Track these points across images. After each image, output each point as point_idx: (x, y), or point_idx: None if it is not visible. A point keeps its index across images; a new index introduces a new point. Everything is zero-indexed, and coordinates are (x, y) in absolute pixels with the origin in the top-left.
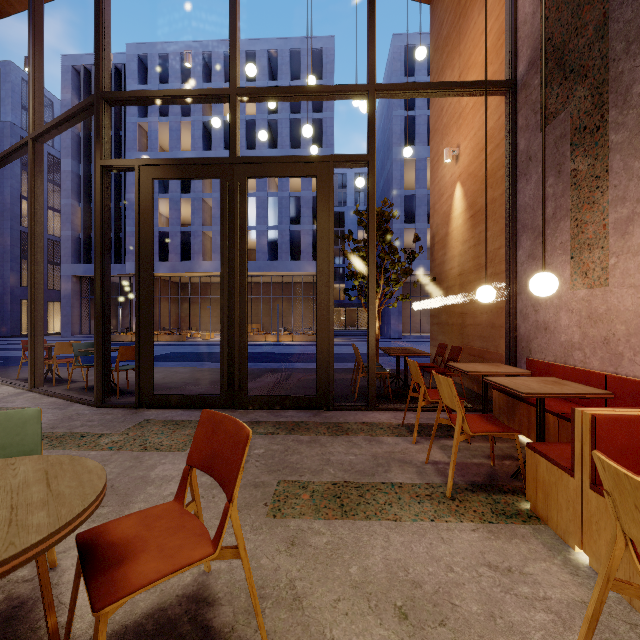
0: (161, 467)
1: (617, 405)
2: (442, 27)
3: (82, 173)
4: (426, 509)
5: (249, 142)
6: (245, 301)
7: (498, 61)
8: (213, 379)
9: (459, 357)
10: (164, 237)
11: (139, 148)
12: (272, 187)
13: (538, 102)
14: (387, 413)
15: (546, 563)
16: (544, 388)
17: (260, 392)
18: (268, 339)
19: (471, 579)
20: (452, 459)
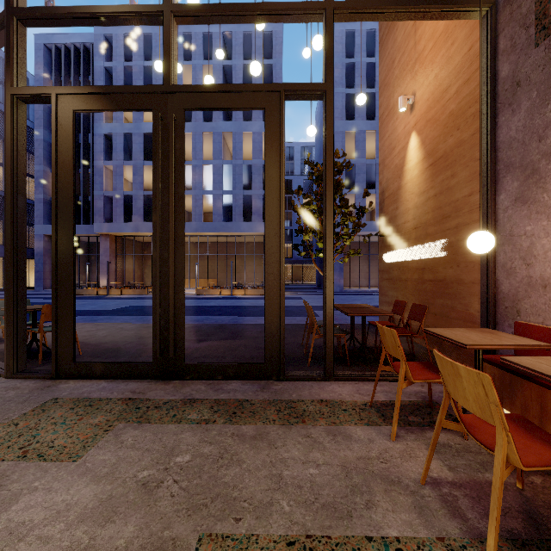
0: (25, 500)
1: None
2: None
3: None
4: None
5: (206, 116)
6: (181, 253)
7: None
8: None
9: (424, 317)
10: (129, 200)
11: (105, 119)
12: (227, 156)
13: (532, 13)
14: (347, 385)
15: None
16: None
17: (203, 354)
18: (223, 293)
19: None
20: (493, 514)
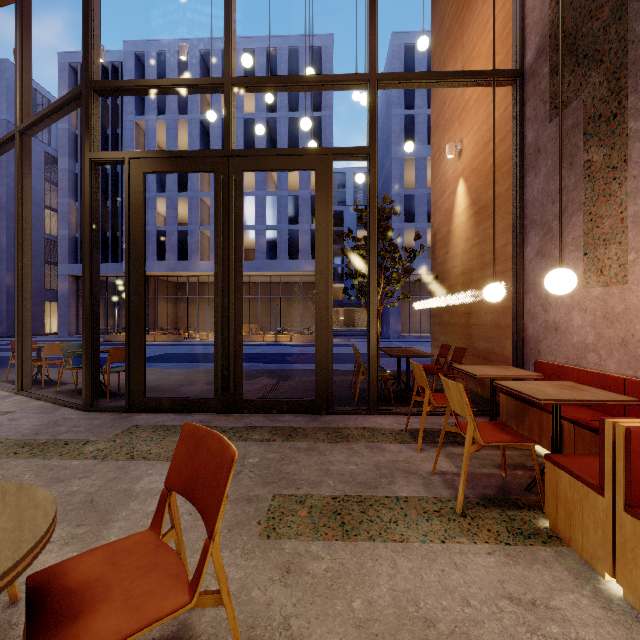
0: (147, 479)
1: (638, 411)
2: (444, 19)
3: (78, 172)
4: (435, 528)
5: (247, 141)
6: (240, 300)
7: (504, 51)
8: (208, 381)
9: (463, 358)
10: (161, 236)
11: (136, 146)
12: (270, 186)
13: (548, 91)
14: (389, 417)
15: (574, 595)
16: (562, 394)
17: (257, 395)
18: (266, 339)
19: (491, 616)
20: (463, 472)
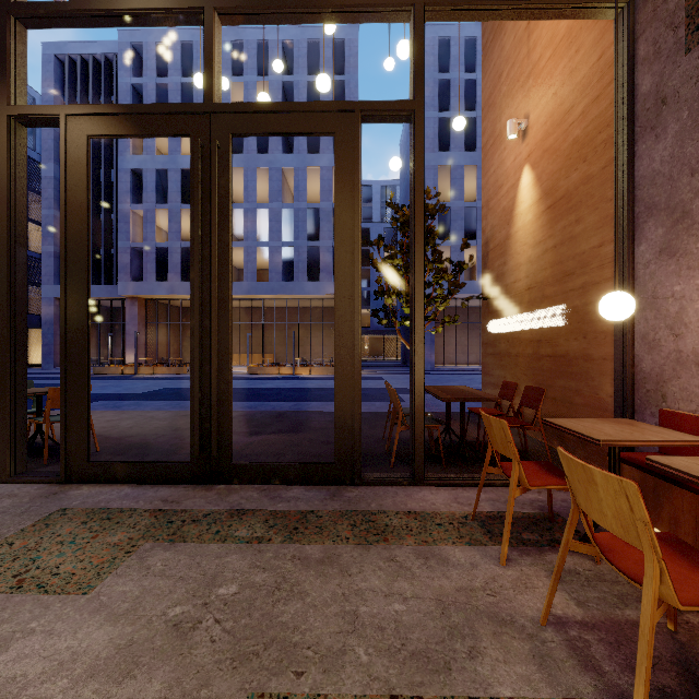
0: (17, 647)
1: None
2: None
3: None
4: None
5: (261, 146)
6: (228, 321)
7: None
8: None
9: (541, 403)
10: (163, 254)
11: (133, 151)
12: (287, 198)
13: (682, 8)
14: (442, 491)
15: None
16: None
17: (257, 451)
18: (282, 371)
19: None
20: (641, 669)
